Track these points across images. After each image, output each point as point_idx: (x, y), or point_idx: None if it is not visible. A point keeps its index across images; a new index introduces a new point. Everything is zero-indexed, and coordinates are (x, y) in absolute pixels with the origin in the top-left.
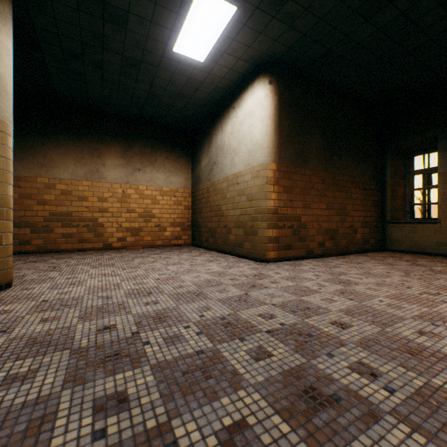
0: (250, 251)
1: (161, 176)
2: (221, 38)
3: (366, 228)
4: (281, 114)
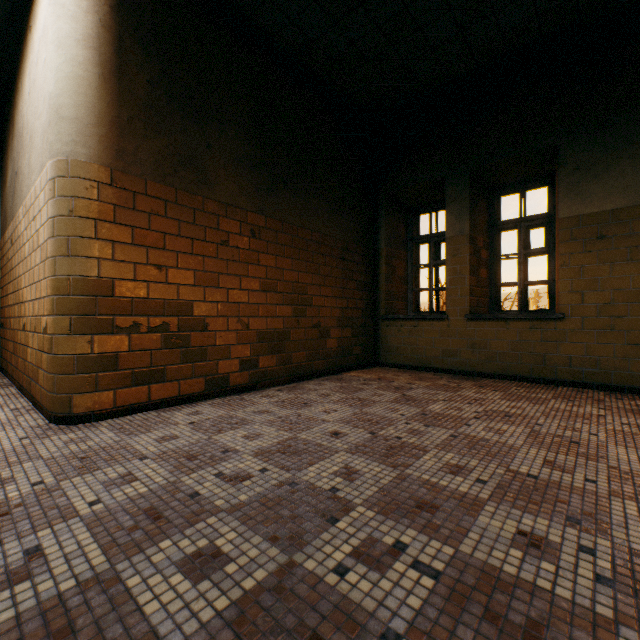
0: (44, 394)
1: None
2: None
3: (347, 329)
4: (124, 48)
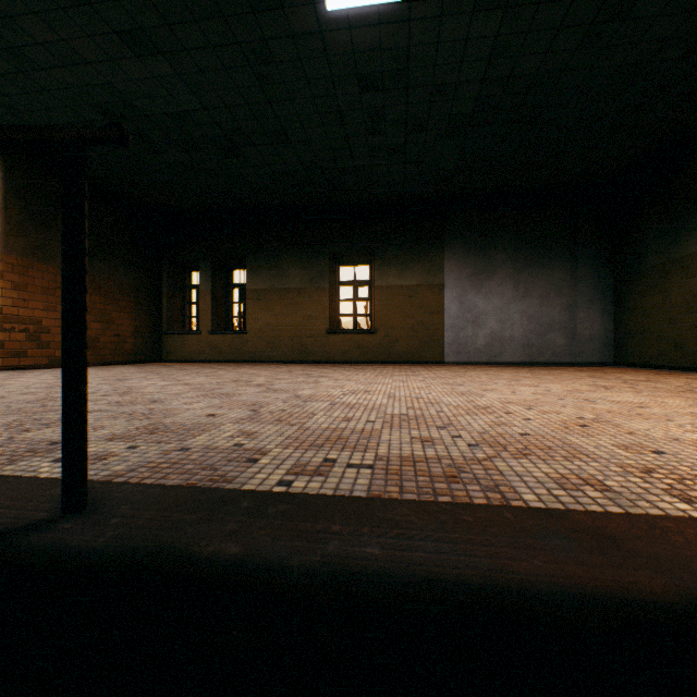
0: None
1: None
2: None
3: (140, 338)
4: (9, 196)
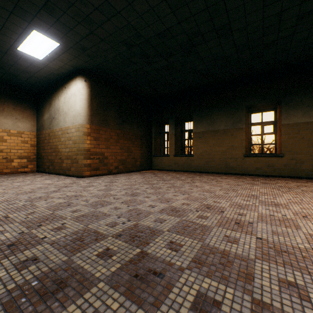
0: (74, 172)
1: (9, 122)
2: (52, 52)
3: (142, 159)
4: (92, 98)
